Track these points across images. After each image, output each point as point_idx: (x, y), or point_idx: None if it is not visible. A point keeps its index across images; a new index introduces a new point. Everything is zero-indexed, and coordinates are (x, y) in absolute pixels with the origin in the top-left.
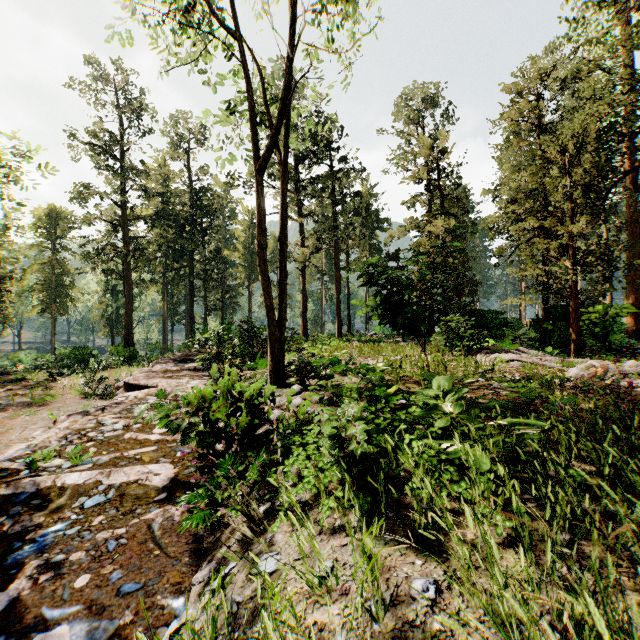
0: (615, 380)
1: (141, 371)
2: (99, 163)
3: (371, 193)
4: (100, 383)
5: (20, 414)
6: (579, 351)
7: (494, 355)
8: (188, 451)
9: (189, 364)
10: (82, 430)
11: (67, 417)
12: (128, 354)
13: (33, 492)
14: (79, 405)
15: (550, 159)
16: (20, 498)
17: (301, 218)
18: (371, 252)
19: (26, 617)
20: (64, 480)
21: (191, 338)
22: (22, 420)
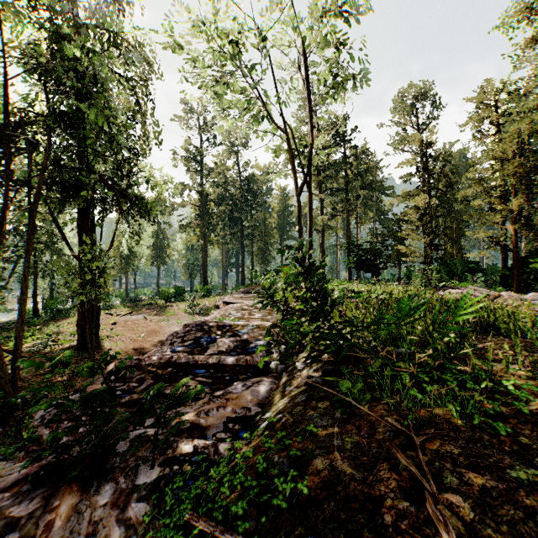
0: (490, 299)
1: (229, 297)
2: (189, 168)
3: (377, 167)
4: (194, 307)
5: (162, 320)
6: (518, 289)
7: (448, 290)
8: (274, 320)
9: (252, 294)
10: (225, 314)
11: (214, 311)
12: (206, 291)
13: (229, 325)
14: (188, 318)
15: (495, 156)
16: (226, 326)
17: (320, 194)
18: (377, 214)
19: (252, 340)
20: (237, 323)
21: (242, 281)
22: (164, 323)
